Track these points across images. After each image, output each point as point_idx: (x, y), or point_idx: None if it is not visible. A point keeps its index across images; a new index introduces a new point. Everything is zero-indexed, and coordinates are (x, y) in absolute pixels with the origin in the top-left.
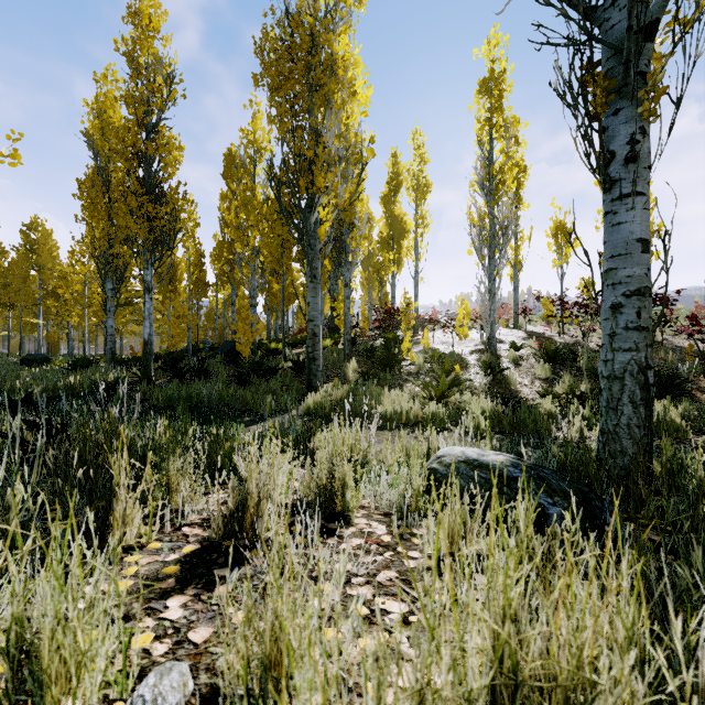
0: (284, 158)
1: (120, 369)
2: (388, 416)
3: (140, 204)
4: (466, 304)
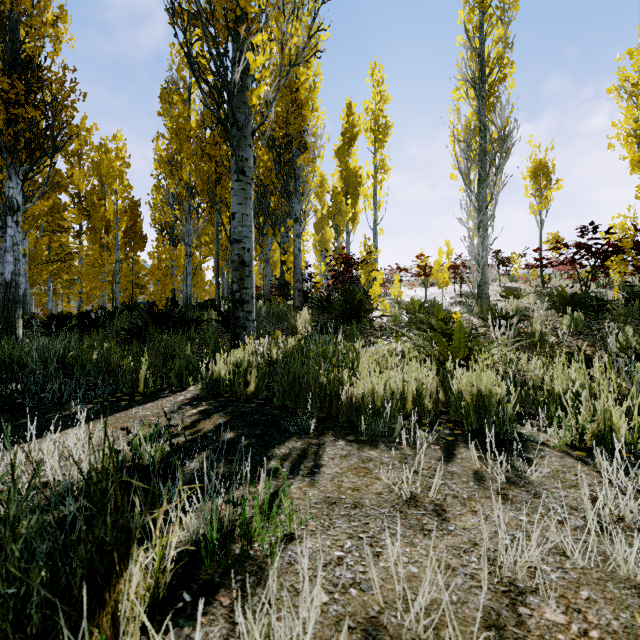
0: None
1: None
2: (377, 404)
3: None
4: (447, 243)
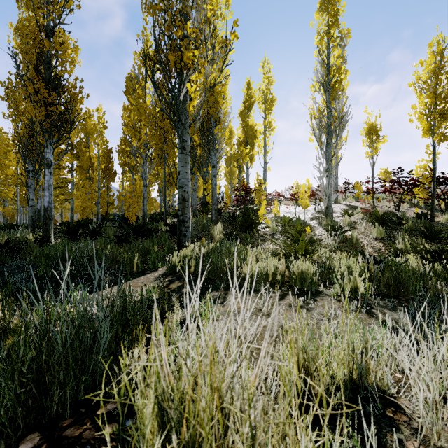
0: (155, 36)
1: (33, 232)
2: (254, 277)
3: (37, 90)
4: (307, 181)
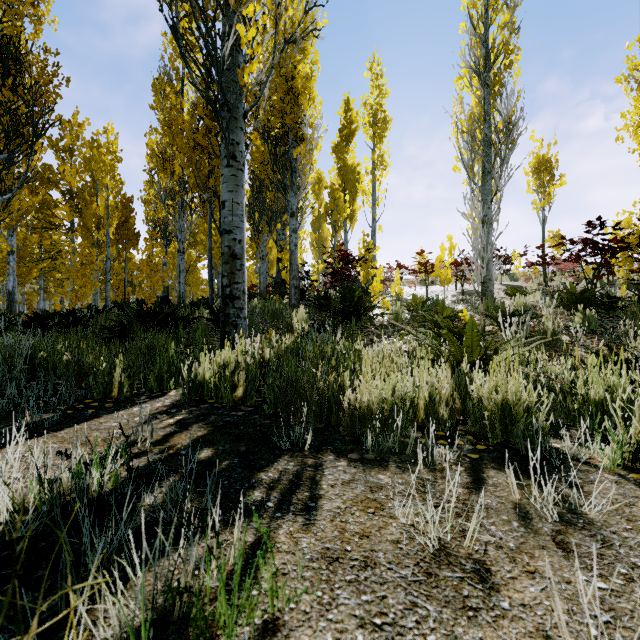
0: None
1: None
2: (384, 412)
3: None
4: (450, 238)
